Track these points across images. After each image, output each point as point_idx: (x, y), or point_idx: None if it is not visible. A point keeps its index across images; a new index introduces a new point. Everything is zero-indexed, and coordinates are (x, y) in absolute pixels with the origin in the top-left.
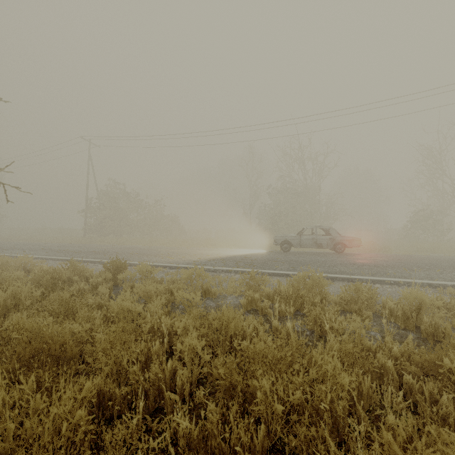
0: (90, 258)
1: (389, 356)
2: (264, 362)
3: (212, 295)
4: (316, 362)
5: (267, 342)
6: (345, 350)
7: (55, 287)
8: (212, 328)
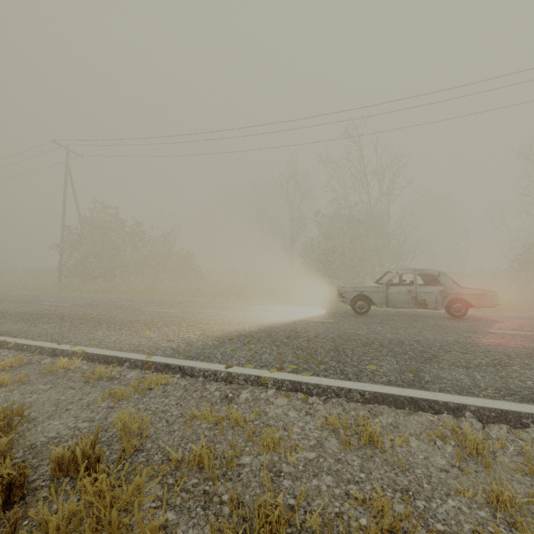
0: None
1: None
2: None
3: None
4: None
5: None
6: None
7: None
8: None
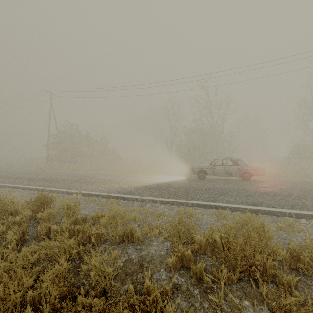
0: (36, 186)
1: None
2: None
3: (136, 240)
4: None
5: None
6: None
7: None
8: None
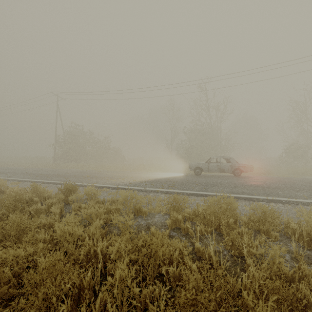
0: (53, 180)
1: (308, 285)
2: (195, 310)
3: (143, 214)
4: (246, 304)
5: (192, 268)
6: (272, 285)
7: (15, 208)
8: (142, 255)
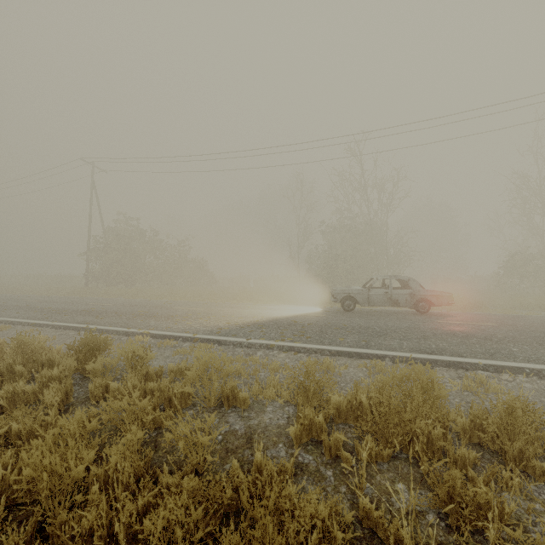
0: (74, 322)
1: None
2: None
3: (241, 403)
4: None
5: None
6: None
7: None
8: None
